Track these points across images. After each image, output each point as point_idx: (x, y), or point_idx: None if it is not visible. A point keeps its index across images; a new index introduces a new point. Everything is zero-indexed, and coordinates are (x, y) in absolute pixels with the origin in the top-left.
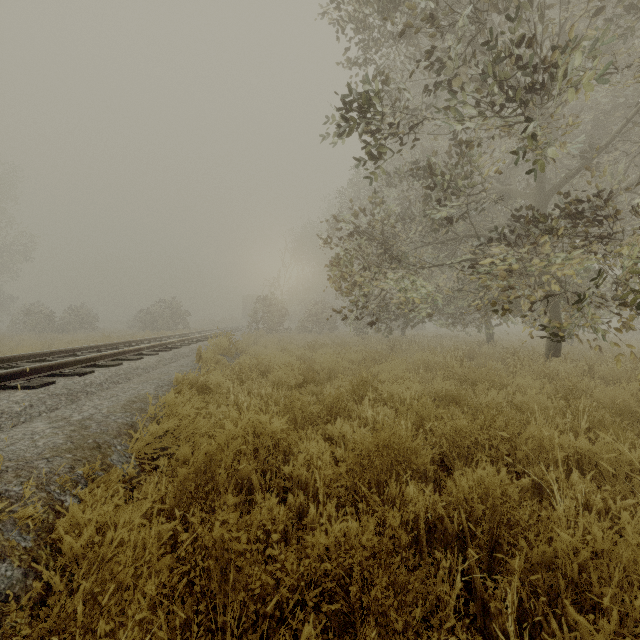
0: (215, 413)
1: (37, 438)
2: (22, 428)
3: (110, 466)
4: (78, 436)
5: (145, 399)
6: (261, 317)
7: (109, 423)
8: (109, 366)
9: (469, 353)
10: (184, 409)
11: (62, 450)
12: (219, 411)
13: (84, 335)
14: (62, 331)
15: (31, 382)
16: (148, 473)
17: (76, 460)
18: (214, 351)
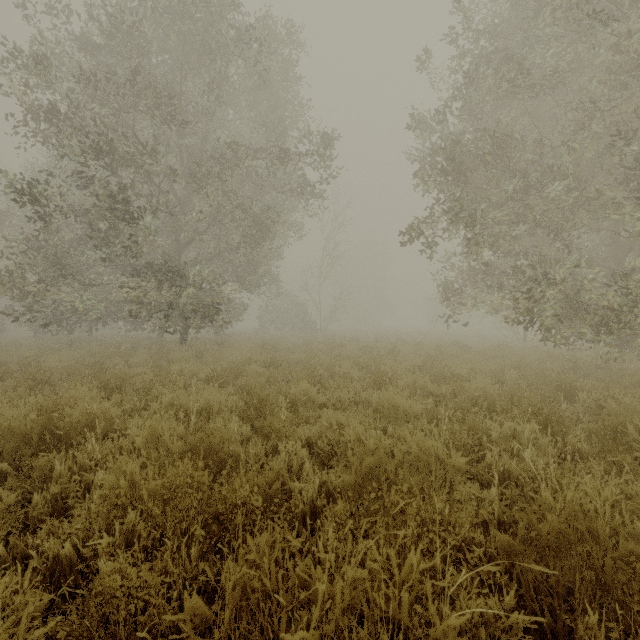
0: None
1: None
2: None
3: None
4: None
5: None
6: None
7: None
8: None
9: (136, 345)
10: None
11: None
12: None
13: None
14: None
15: None
16: None
17: None
18: None
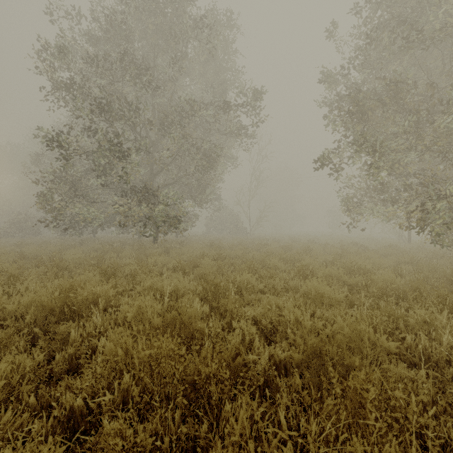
0: None
1: None
2: None
3: None
4: None
5: None
6: None
7: None
8: None
9: (123, 243)
10: None
11: None
12: None
13: None
14: None
15: None
16: None
17: None
18: None
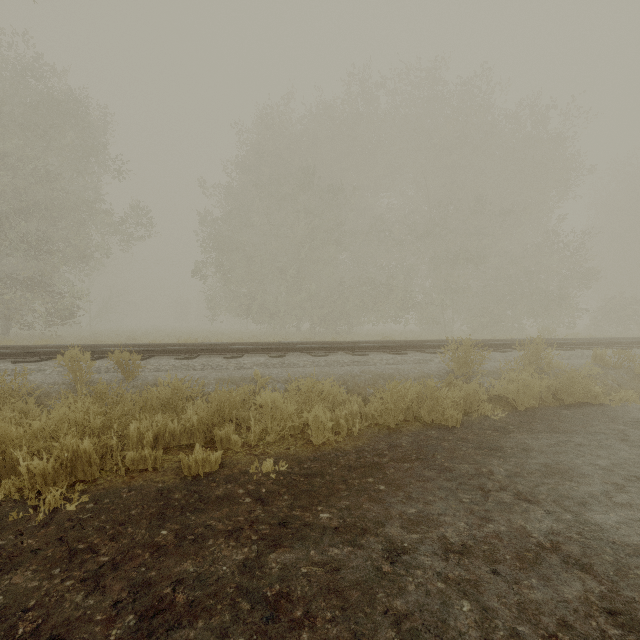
0: None
1: None
2: None
3: None
4: None
5: None
6: None
7: None
8: None
9: None
10: None
11: None
12: None
13: None
14: None
15: None
16: None
17: None
18: None
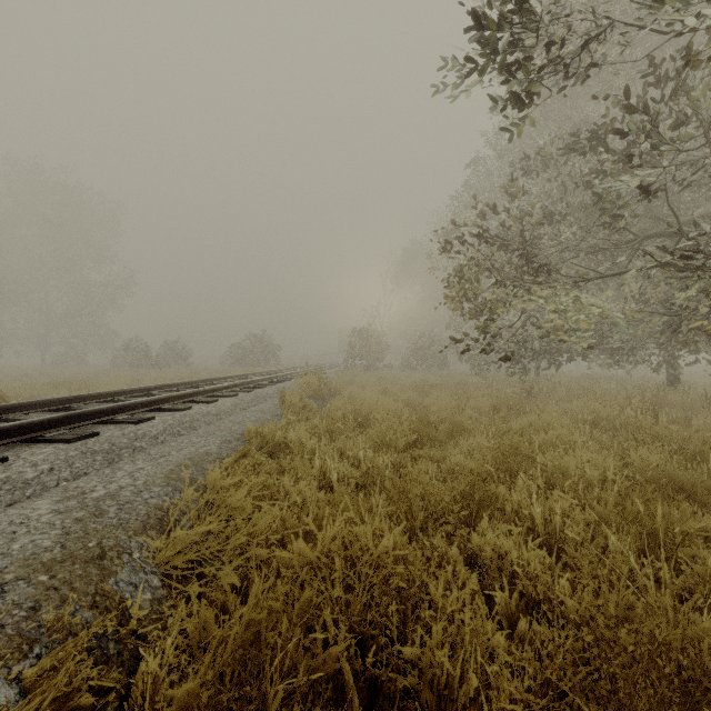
0: (291, 490)
1: (20, 533)
2: (18, 509)
3: (109, 596)
4: (79, 532)
5: (201, 462)
6: (358, 352)
7: (136, 506)
8: (175, 411)
9: (651, 402)
10: (235, 497)
11: (38, 564)
12: (297, 488)
13: (176, 371)
14: (157, 367)
15: (70, 433)
16: (175, 603)
17: (50, 589)
18: (301, 393)
